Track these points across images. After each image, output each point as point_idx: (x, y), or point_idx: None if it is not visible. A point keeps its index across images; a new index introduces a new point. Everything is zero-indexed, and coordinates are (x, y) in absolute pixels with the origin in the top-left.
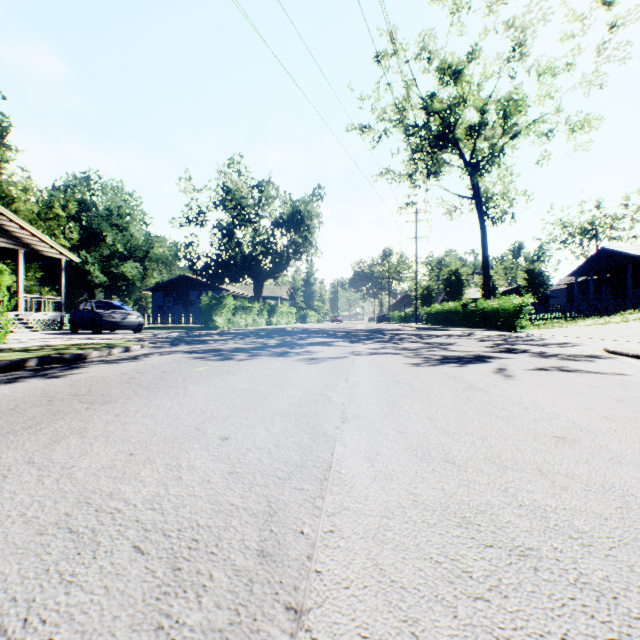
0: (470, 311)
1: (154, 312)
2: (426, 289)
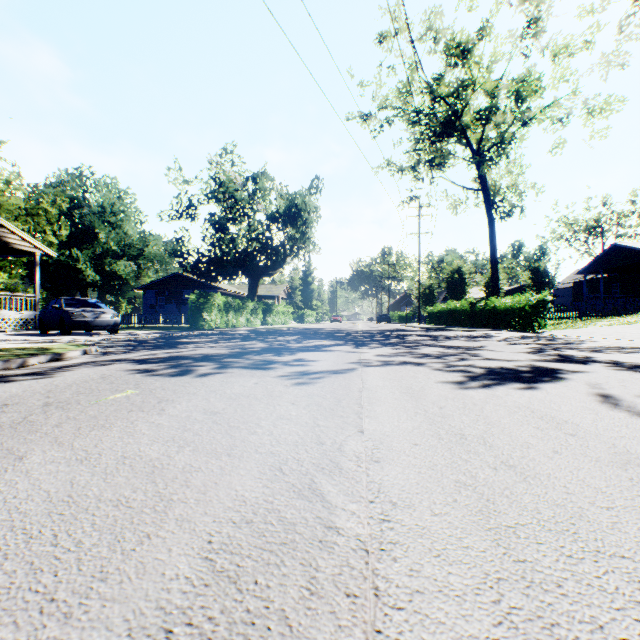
0: (479, 310)
1: (146, 311)
2: (428, 288)
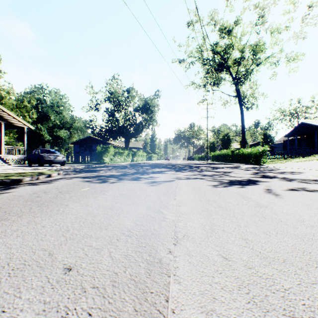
0: (235, 154)
1: (74, 155)
2: (212, 143)
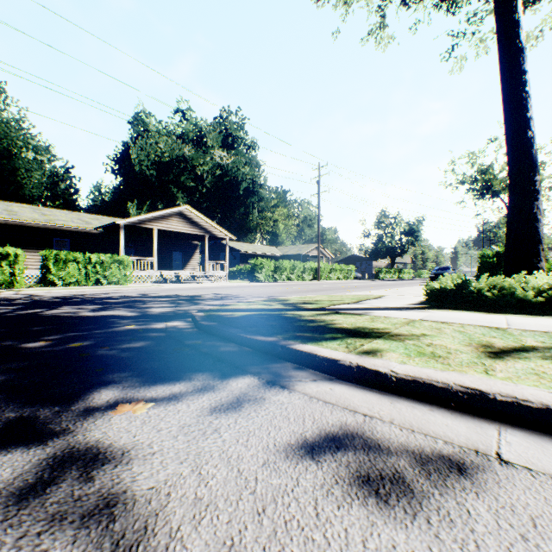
0: None
1: None
2: None
